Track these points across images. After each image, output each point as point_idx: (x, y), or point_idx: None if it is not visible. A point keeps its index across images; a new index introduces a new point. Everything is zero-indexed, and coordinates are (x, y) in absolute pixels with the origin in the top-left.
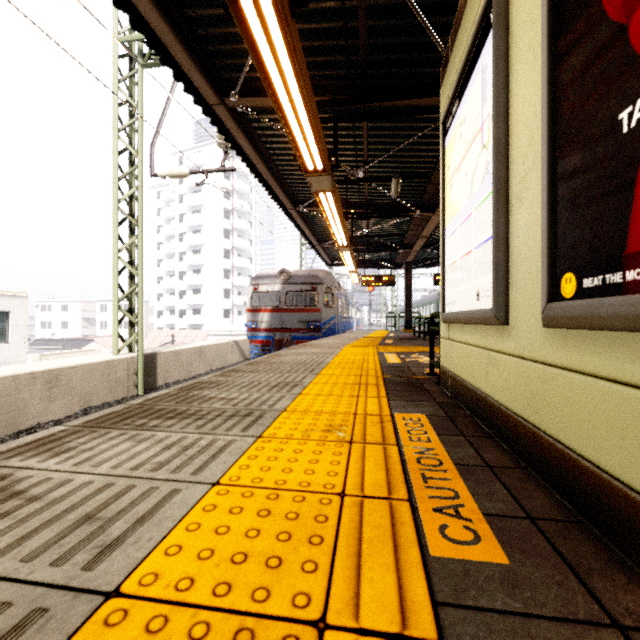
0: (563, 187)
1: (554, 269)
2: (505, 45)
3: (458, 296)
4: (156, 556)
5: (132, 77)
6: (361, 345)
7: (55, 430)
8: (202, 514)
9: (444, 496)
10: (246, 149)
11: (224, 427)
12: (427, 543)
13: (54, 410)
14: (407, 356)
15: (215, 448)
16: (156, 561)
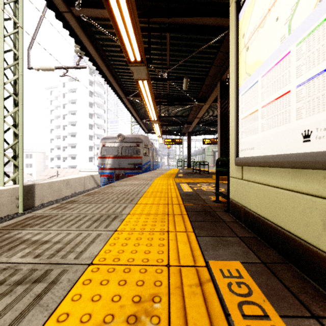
0: None
1: None
2: None
3: (261, 141)
4: None
5: (16, 3)
6: (165, 178)
7: None
8: None
9: None
10: (91, 52)
11: None
12: None
13: None
14: (194, 185)
15: None
16: None
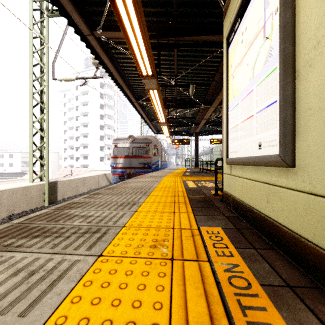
0: None
1: None
2: None
3: (240, 147)
4: None
5: (42, 22)
6: (173, 176)
7: None
8: None
9: None
10: (108, 65)
11: (74, 245)
12: None
13: None
14: (199, 182)
15: (58, 272)
16: None
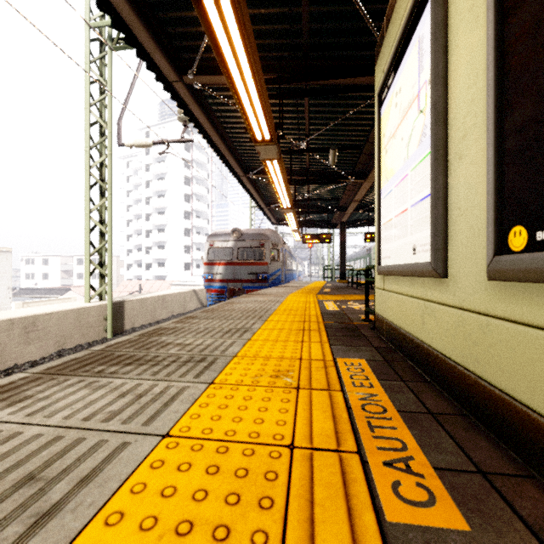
0: (511, 141)
1: (501, 223)
2: (444, 13)
3: (394, 251)
4: (95, 527)
5: (102, 59)
6: (303, 294)
7: (16, 377)
8: (149, 472)
9: (392, 447)
10: (202, 122)
11: (178, 373)
12: (381, 505)
13: (31, 352)
14: (343, 304)
15: (168, 395)
16: (94, 533)
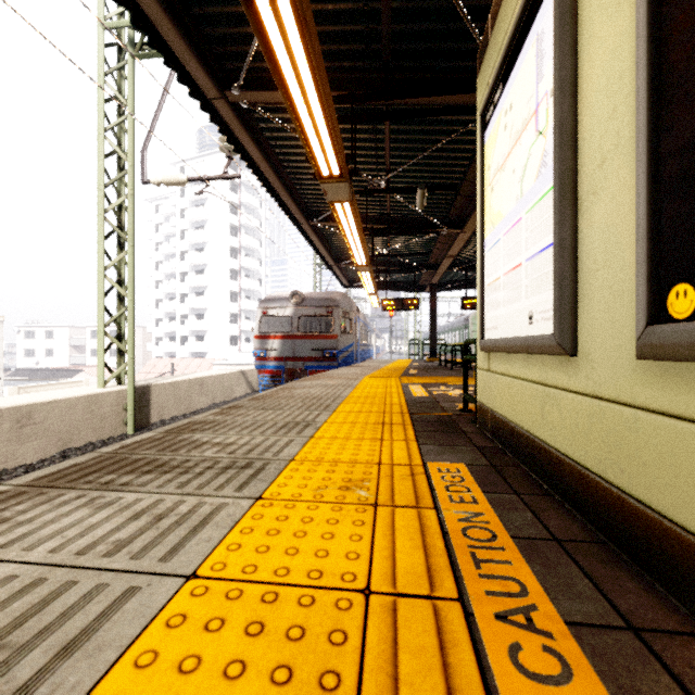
0: (672, 165)
1: (656, 279)
2: None
3: (502, 319)
4: None
5: (121, 70)
6: (382, 376)
7: None
8: (163, 633)
9: (507, 591)
10: (252, 153)
11: (214, 484)
12: (496, 682)
13: (25, 453)
14: (435, 388)
15: (198, 517)
16: None
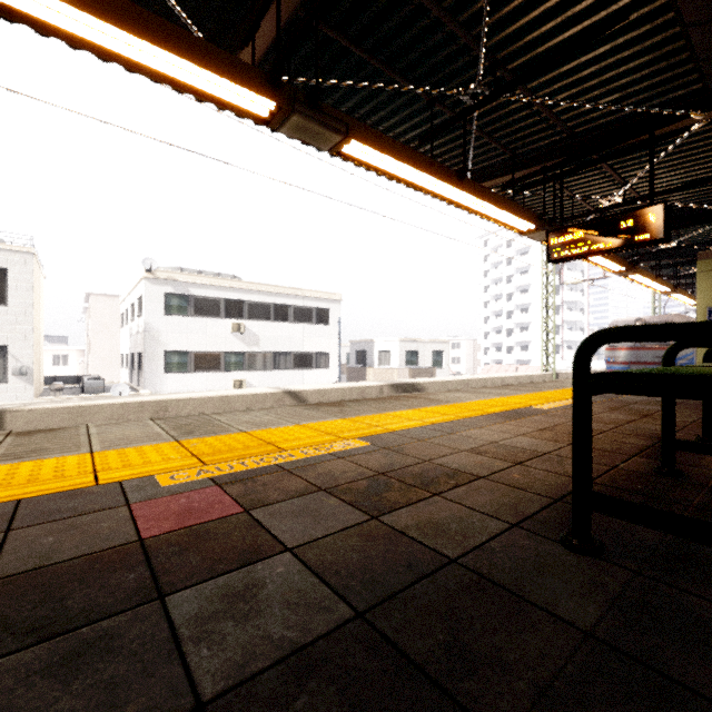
0: None
1: None
2: None
3: None
4: None
5: None
6: None
7: None
8: None
9: None
10: None
11: None
12: None
13: None
14: None
15: None
16: None
